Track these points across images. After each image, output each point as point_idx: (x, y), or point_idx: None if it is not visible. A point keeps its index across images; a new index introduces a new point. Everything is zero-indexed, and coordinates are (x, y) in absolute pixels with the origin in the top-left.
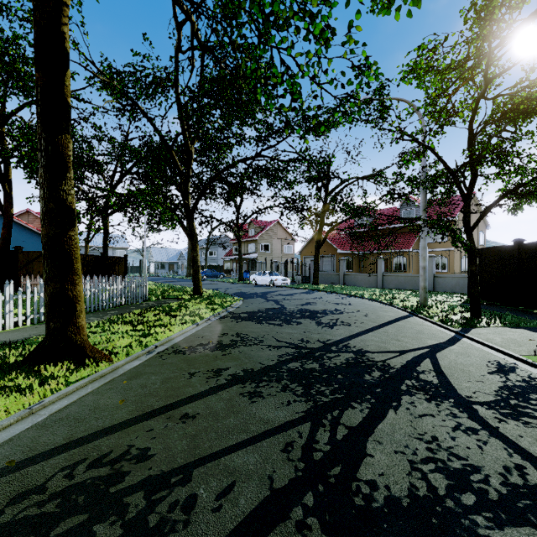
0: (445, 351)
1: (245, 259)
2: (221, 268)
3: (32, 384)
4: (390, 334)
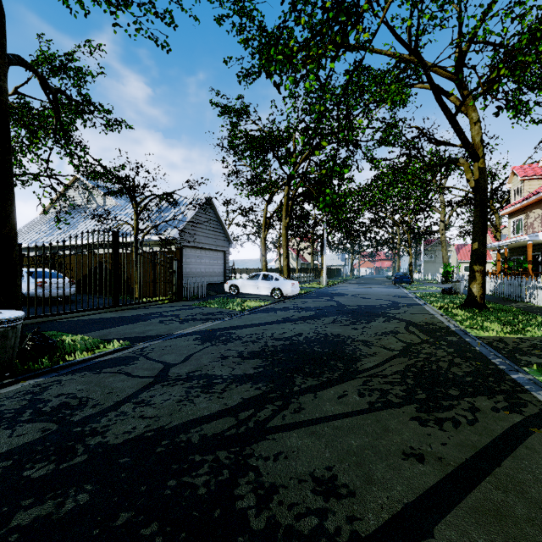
0: None
1: None
2: None
3: None
4: None
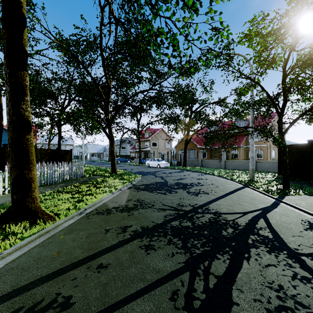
0: (272, 213)
1: (143, 151)
2: (129, 156)
3: None
4: (234, 200)
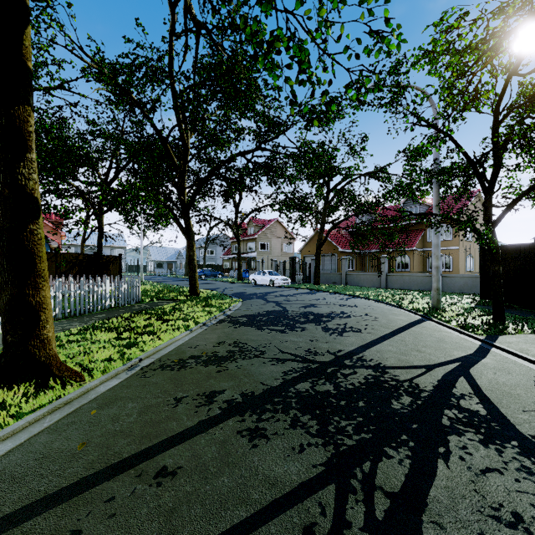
0: (478, 367)
1: (244, 258)
2: (220, 267)
3: None
4: (408, 343)
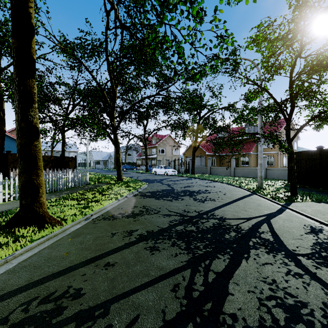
0: (276, 218)
1: (149, 158)
2: (135, 163)
3: (8, 241)
4: (240, 206)
